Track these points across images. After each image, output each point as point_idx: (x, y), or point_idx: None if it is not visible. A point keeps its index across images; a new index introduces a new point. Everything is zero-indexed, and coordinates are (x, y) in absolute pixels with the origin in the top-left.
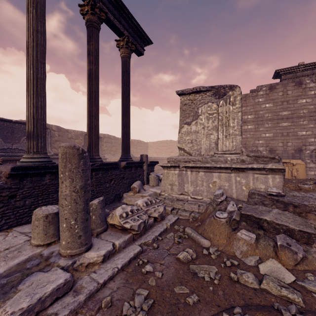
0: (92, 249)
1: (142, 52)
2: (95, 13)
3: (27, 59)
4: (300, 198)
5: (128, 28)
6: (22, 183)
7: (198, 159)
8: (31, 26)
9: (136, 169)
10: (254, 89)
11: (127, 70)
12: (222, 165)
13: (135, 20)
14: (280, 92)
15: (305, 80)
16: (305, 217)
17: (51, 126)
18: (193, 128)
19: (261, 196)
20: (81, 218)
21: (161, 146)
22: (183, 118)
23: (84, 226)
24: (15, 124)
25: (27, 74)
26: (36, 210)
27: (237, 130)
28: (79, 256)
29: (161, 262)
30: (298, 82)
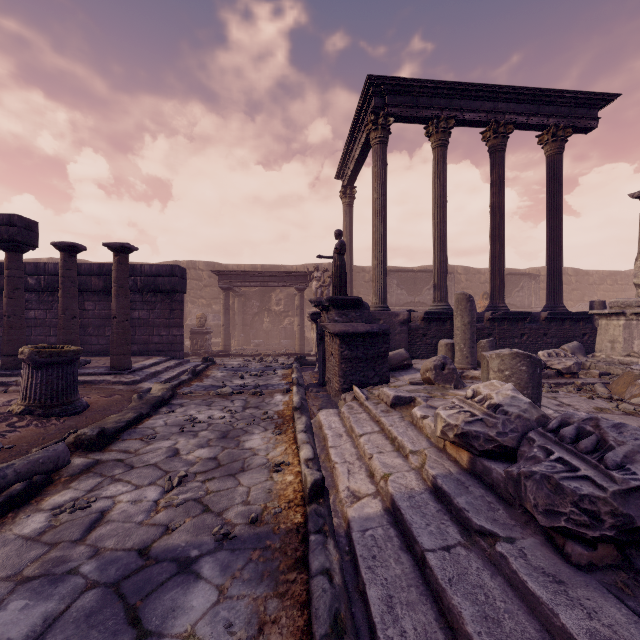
0: (477, 370)
1: (593, 124)
2: (498, 134)
3: (433, 223)
4: None
5: (556, 111)
6: (430, 326)
7: None
8: (436, 195)
9: (575, 324)
10: None
11: (555, 173)
12: None
13: (569, 92)
14: None
15: None
16: None
17: (456, 268)
18: None
19: None
20: (468, 345)
21: None
22: None
23: (470, 351)
24: (417, 274)
25: (433, 236)
26: (440, 341)
27: None
28: (466, 370)
29: None
30: None
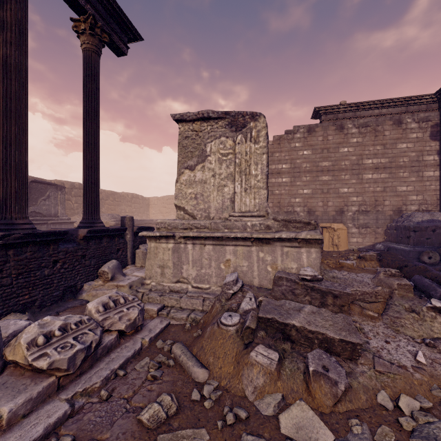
0: None
1: (125, 49)
2: None
3: None
4: (342, 281)
5: (94, 2)
6: None
7: (205, 225)
8: None
9: (111, 240)
10: (289, 130)
11: (94, 73)
12: (238, 234)
13: None
14: (320, 137)
15: (347, 124)
16: (348, 311)
17: None
18: (198, 175)
19: (291, 282)
20: None
21: (170, 204)
22: (183, 159)
23: None
24: None
25: None
26: None
27: (261, 181)
28: None
29: (103, 438)
30: (340, 126)
